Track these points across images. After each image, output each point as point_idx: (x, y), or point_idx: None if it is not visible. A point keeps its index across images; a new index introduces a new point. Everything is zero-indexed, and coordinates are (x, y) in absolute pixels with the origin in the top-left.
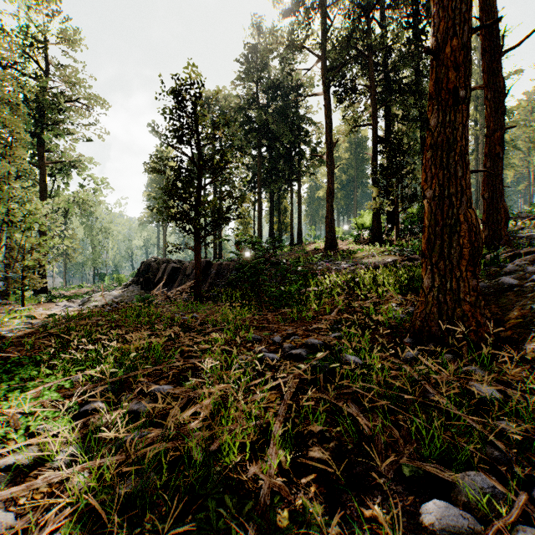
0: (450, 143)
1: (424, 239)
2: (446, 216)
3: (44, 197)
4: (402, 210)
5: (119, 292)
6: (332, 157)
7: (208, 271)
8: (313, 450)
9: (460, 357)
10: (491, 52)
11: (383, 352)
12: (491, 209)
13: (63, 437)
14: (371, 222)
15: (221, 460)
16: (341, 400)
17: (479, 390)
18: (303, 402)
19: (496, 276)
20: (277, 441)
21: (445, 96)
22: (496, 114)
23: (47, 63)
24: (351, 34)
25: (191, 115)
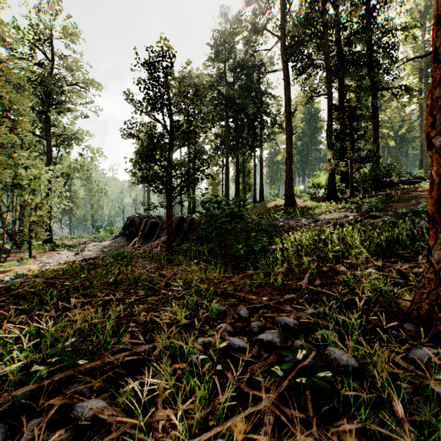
0: None
1: (430, 199)
2: None
3: (50, 164)
4: (356, 170)
5: (109, 242)
6: (291, 124)
7: (181, 226)
8: None
9: None
10: None
11: (382, 346)
12: None
13: None
14: (326, 182)
15: None
16: None
17: None
18: None
19: None
20: None
21: None
22: None
23: (52, 54)
24: (308, 15)
25: (163, 84)
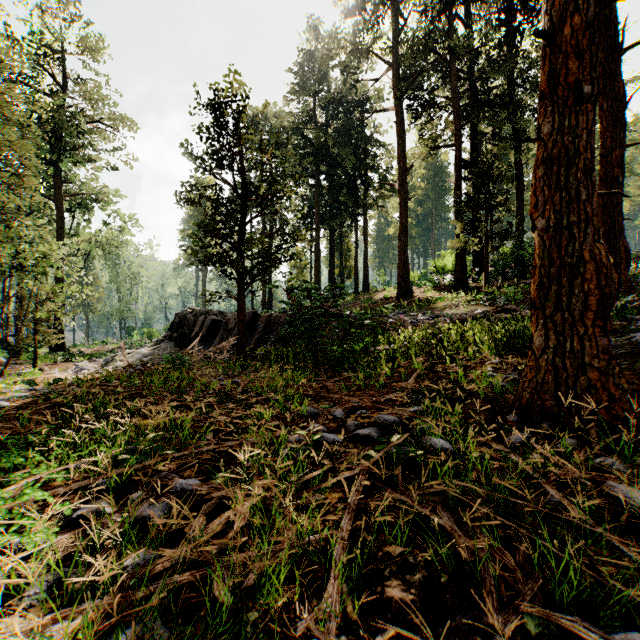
0: (571, 155)
1: (534, 284)
2: (565, 254)
3: (61, 237)
4: (492, 249)
5: (149, 349)
6: (405, 186)
7: (255, 324)
8: (391, 586)
9: (586, 442)
10: (608, 50)
11: (480, 434)
12: (607, 247)
13: (42, 559)
14: (454, 265)
15: (259, 598)
16: (428, 506)
17: (623, 495)
18: (375, 506)
19: (623, 332)
20: (340, 574)
21: (564, 93)
22: (614, 129)
23: (64, 78)
24: (429, 35)
25: (233, 133)
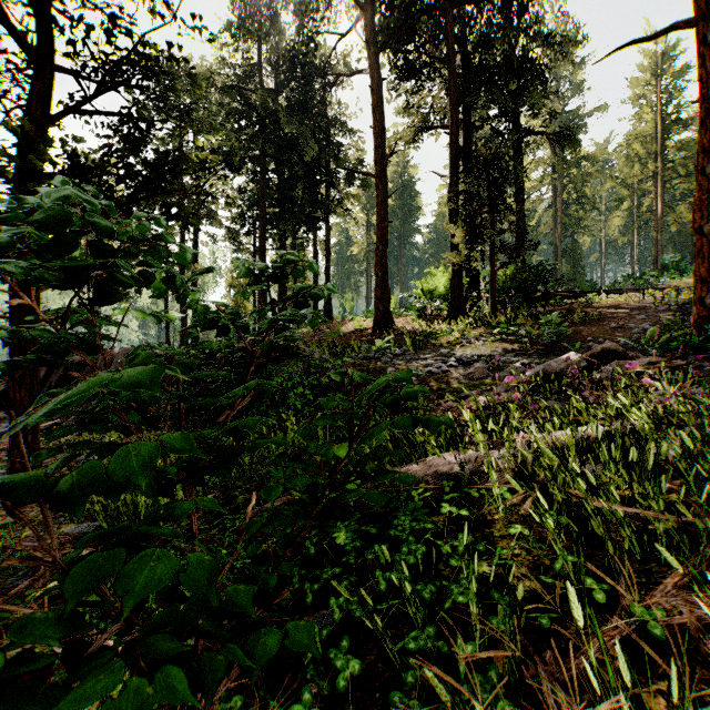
0: None
1: None
2: None
3: None
4: (501, 267)
5: None
6: (385, 176)
7: None
8: None
9: None
10: None
11: None
12: None
13: None
14: (447, 287)
15: None
16: None
17: None
18: None
19: None
20: None
21: None
22: None
23: None
24: None
25: None
